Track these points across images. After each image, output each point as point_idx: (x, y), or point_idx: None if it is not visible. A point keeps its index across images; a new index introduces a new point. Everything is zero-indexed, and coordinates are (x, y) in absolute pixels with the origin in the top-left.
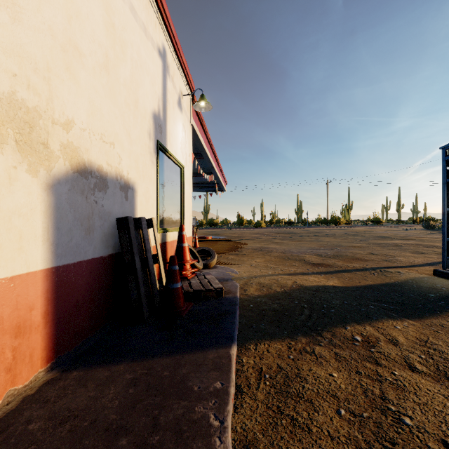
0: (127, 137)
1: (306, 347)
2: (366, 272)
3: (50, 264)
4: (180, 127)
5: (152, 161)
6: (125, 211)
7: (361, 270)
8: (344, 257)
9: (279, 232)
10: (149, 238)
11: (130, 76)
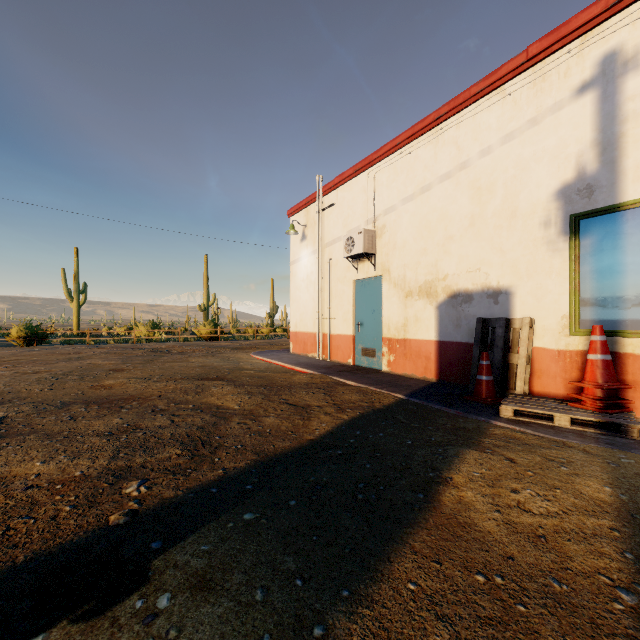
0: (497, 254)
1: (372, 403)
2: None
3: (437, 339)
4: None
5: (555, 248)
6: (494, 313)
7: None
8: None
9: None
10: (531, 338)
11: (503, 199)
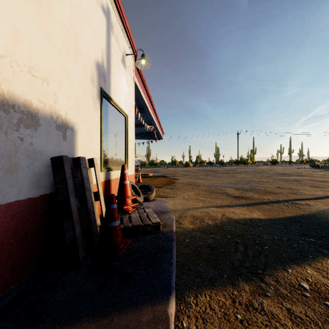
0: (65, 78)
1: (252, 300)
2: (281, 204)
3: None
4: (124, 81)
5: (95, 105)
6: (62, 150)
7: (276, 202)
8: (257, 190)
9: (203, 170)
10: (91, 176)
11: (70, 18)
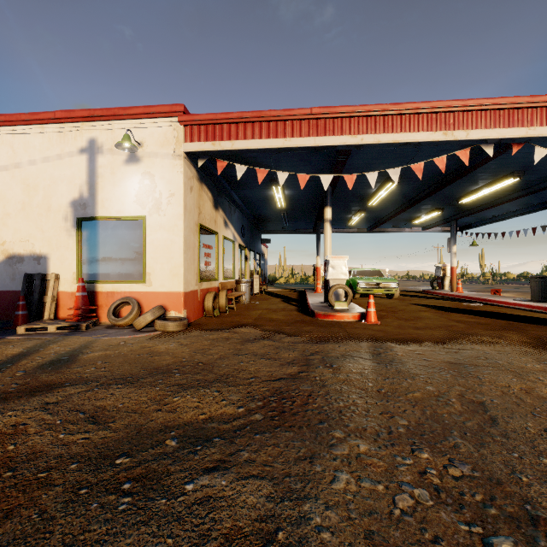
0: (40, 232)
1: None
2: None
3: None
4: (135, 180)
5: (71, 234)
6: (38, 270)
7: None
8: (70, 511)
9: None
10: (57, 285)
11: (44, 197)
